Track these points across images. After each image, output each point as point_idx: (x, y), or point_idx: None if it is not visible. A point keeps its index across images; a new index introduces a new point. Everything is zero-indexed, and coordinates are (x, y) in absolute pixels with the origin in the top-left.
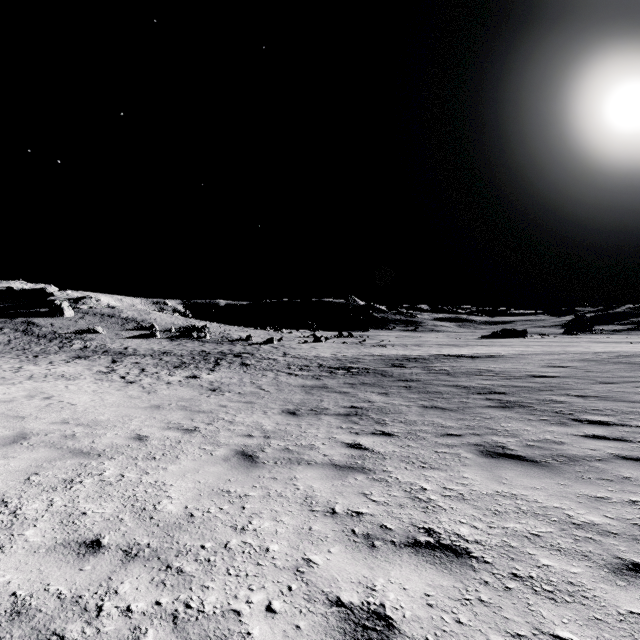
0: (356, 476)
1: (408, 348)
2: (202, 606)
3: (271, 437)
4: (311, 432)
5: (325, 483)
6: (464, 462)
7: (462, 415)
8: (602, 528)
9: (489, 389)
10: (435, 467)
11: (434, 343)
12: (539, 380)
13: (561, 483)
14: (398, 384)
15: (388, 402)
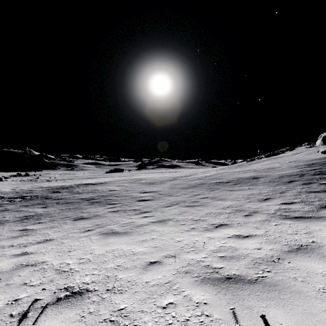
0: (23, 237)
1: (65, 181)
2: None
3: None
4: None
5: (9, 242)
6: (67, 223)
7: (76, 209)
8: (89, 227)
9: (92, 198)
10: (56, 227)
11: (81, 177)
12: (110, 192)
13: (90, 221)
14: (53, 201)
15: (45, 210)
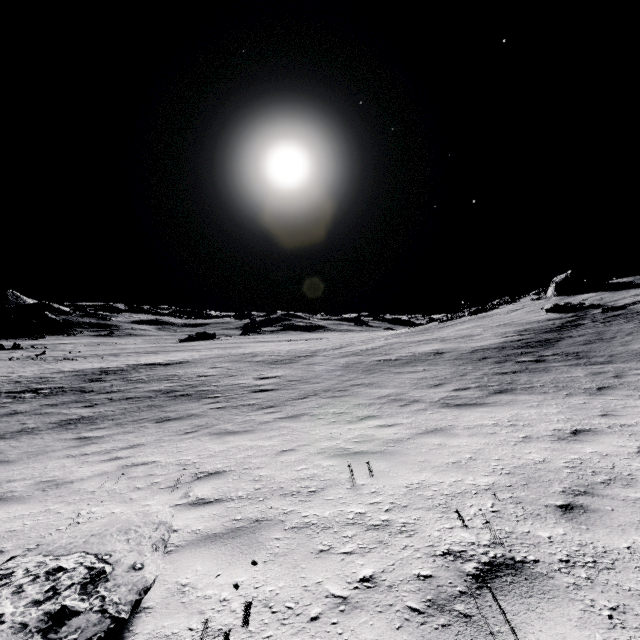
0: (91, 445)
1: (105, 359)
2: (56, 474)
3: (4, 452)
4: (39, 441)
5: (74, 451)
6: (148, 427)
7: (151, 408)
8: (188, 428)
9: (171, 389)
10: (133, 432)
11: (133, 351)
12: (202, 379)
13: (184, 422)
14: (101, 397)
15: (95, 411)
